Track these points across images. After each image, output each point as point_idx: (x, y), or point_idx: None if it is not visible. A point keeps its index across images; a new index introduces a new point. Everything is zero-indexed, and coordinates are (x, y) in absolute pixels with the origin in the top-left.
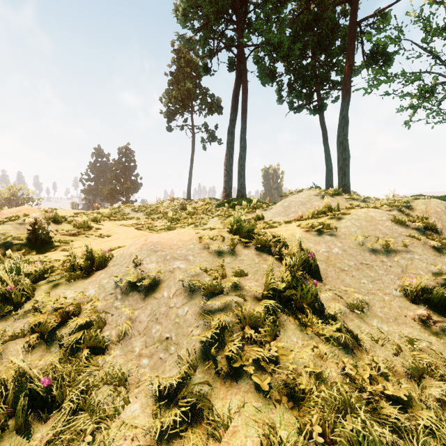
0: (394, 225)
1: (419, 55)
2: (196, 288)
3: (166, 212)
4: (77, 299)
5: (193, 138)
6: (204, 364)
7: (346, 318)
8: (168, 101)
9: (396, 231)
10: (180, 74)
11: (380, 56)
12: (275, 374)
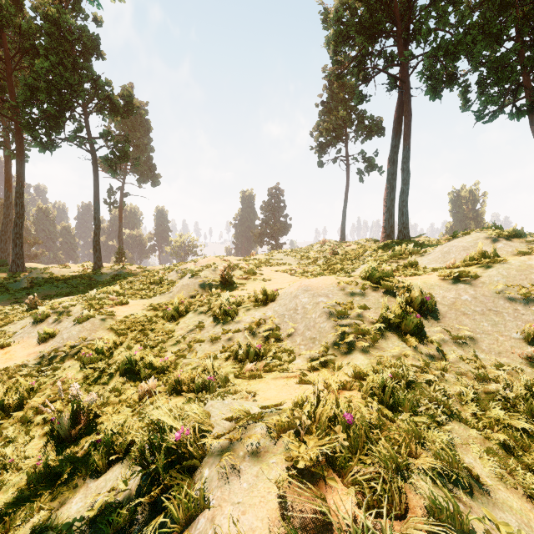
0: None
1: None
2: (332, 313)
3: (317, 257)
4: (262, 317)
5: (347, 170)
6: (333, 348)
7: (445, 344)
8: (319, 135)
9: None
10: (332, 102)
11: None
12: (370, 355)
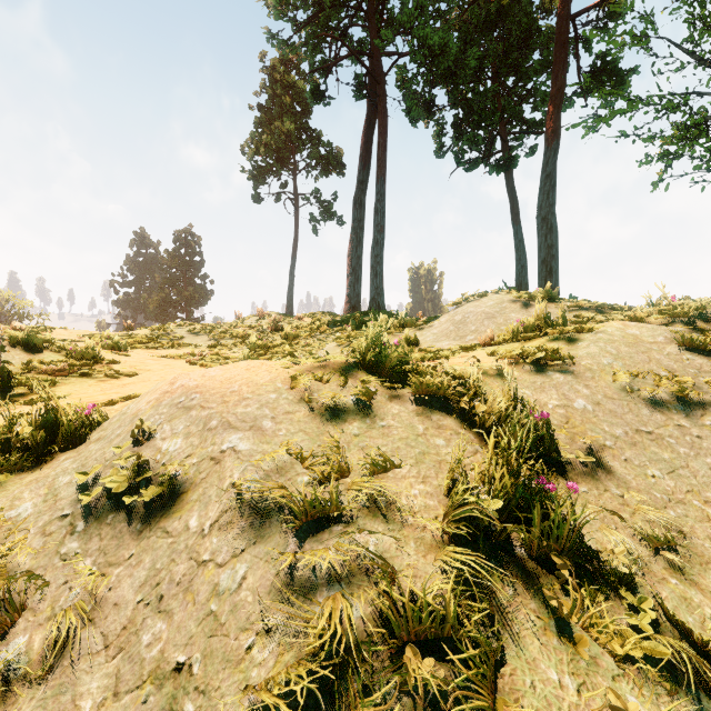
0: (683, 352)
1: (681, 65)
2: (271, 508)
3: (249, 334)
4: None
5: (296, 214)
6: None
7: (649, 576)
8: (255, 152)
9: (690, 364)
10: (275, 108)
11: (607, 75)
12: None
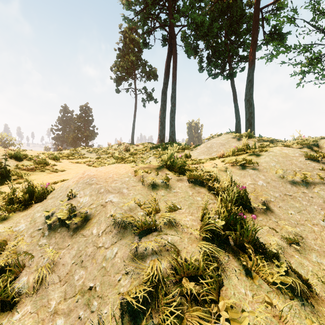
0: (306, 160)
1: (309, 31)
2: (127, 225)
3: (114, 153)
4: (5, 234)
5: (135, 98)
6: None
7: (286, 254)
8: (117, 69)
9: (309, 166)
10: (126, 50)
11: (276, 35)
12: None
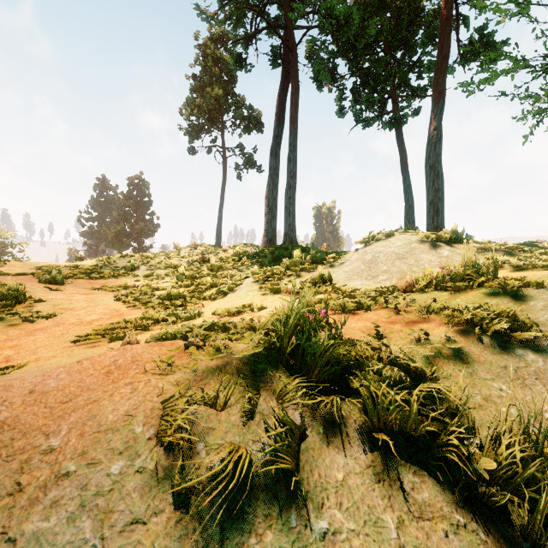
0: None
1: None
2: None
3: (180, 265)
4: None
5: (224, 163)
6: None
7: None
8: (190, 112)
9: None
10: (207, 77)
11: (483, 46)
12: None
